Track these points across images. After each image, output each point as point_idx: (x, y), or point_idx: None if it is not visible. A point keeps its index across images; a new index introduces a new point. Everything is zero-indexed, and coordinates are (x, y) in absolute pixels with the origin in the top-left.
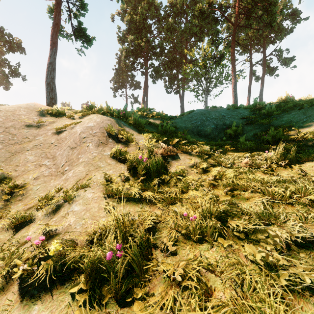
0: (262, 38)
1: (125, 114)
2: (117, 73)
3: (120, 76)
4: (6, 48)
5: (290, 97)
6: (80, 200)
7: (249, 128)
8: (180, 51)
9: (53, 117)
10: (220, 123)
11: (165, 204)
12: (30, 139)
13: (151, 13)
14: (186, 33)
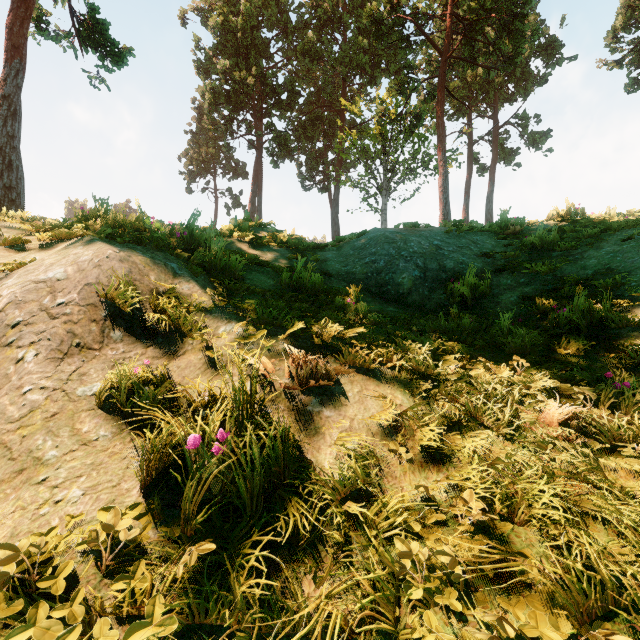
0: (492, 88)
1: (192, 236)
2: (196, 142)
3: (202, 149)
4: None
5: (577, 209)
6: None
7: (506, 281)
8: (331, 104)
9: None
10: (431, 267)
11: None
12: None
13: (269, 17)
14: (343, 65)
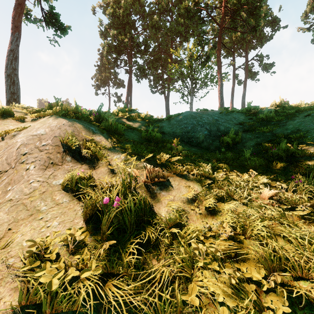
0: (245, 42)
1: (100, 115)
2: (100, 70)
3: (103, 73)
4: None
5: (285, 101)
6: None
7: (249, 136)
8: (165, 51)
9: None
10: (213, 129)
11: None
12: None
13: (135, 9)
14: (171, 32)
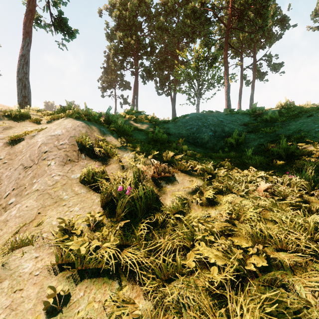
0: (253, 42)
1: (109, 117)
2: (106, 72)
3: (109, 75)
4: None
5: (290, 102)
6: (5, 281)
7: (252, 136)
8: (172, 52)
9: (12, 121)
10: (218, 130)
11: (159, 284)
12: None
13: (141, 11)
14: (177, 33)
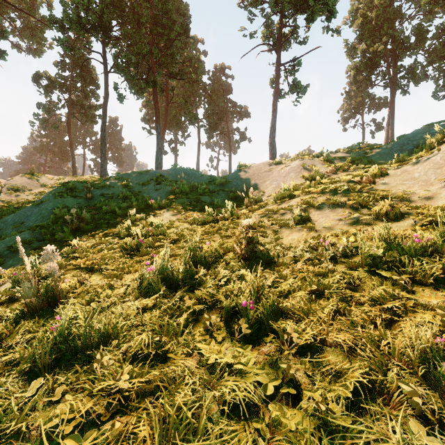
0: None
1: (322, 154)
2: (348, 98)
3: (352, 100)
4: (237, 119)
5: None
6: None
7: None
8: None
9: (276, 165)
10: (420, 143)
11: None
12: (267, 177)
13: None
14: None
